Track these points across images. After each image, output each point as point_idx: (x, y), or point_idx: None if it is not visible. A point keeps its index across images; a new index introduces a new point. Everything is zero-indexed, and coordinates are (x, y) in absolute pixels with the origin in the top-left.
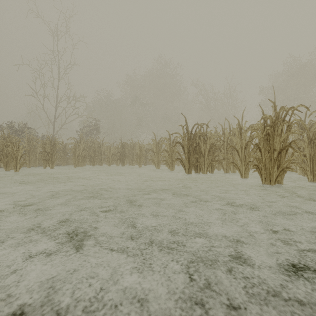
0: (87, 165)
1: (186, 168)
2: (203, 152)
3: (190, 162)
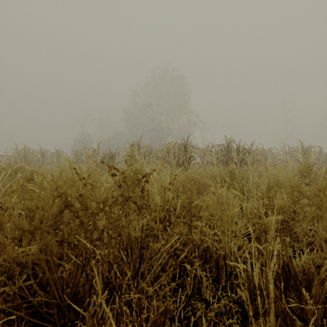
0: None
1: None
2: None
3: None
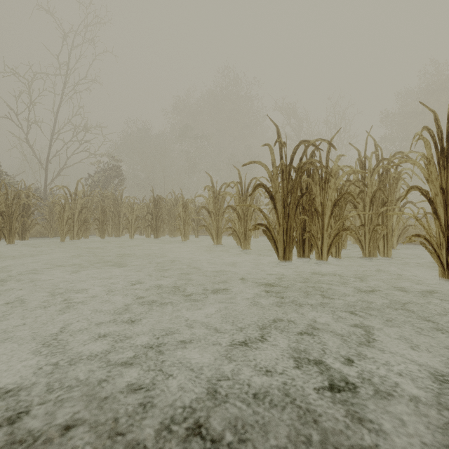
0: (97, 237)
1: (279, 247)
2: (319, 208)
3: (290, 231)
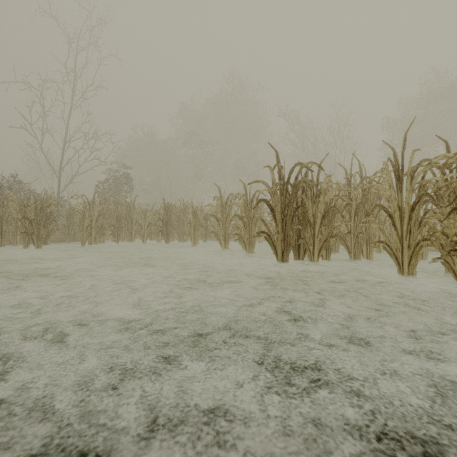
0: (110, 241)
1: (278, 251)
2: (311, 219)
3: (287, 238)
